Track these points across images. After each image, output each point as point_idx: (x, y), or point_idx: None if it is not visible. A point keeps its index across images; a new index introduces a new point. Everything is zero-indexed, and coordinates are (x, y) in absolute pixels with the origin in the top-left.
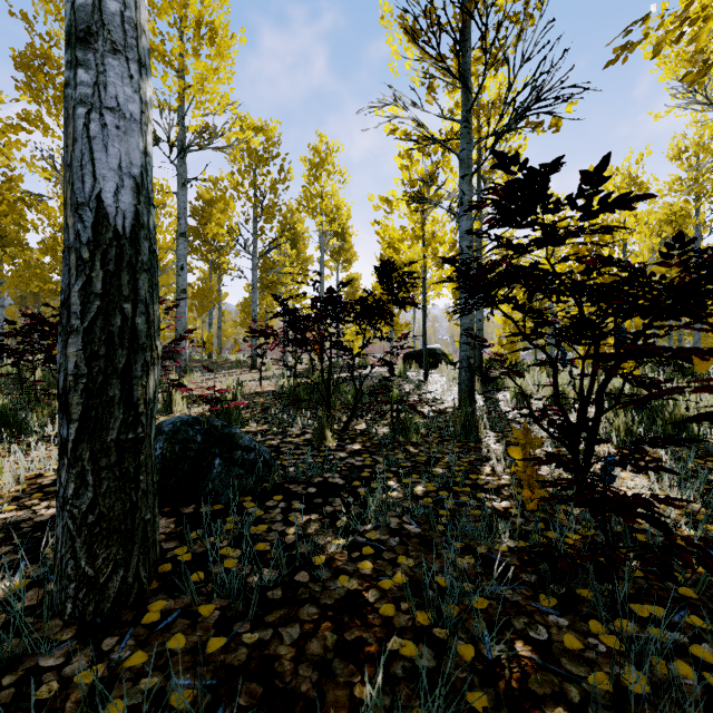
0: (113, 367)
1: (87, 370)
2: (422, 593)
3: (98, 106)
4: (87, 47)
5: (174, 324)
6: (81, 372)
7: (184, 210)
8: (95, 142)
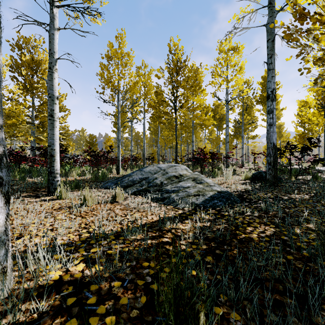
0: (275, 160)
1: (273, 160)
2: (321, 189)
3: (273, 132)
4: (272, 126)
5: (239, 152)
6: (272, 160)
7: (228, 118)
8: (272, 136)
